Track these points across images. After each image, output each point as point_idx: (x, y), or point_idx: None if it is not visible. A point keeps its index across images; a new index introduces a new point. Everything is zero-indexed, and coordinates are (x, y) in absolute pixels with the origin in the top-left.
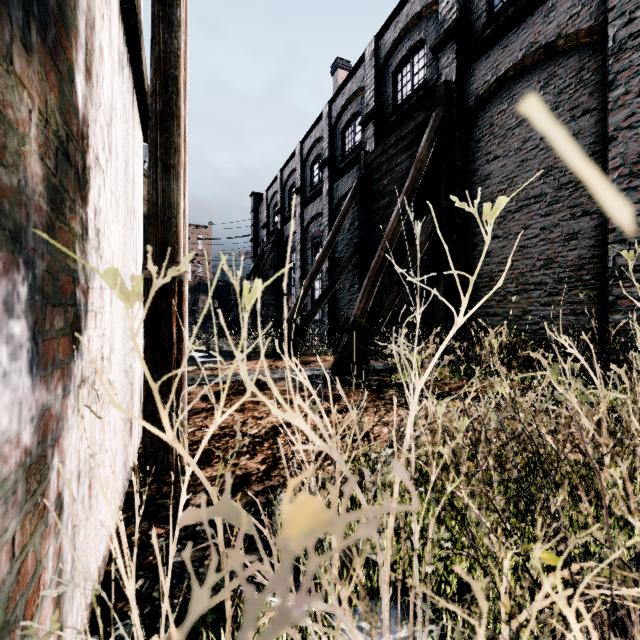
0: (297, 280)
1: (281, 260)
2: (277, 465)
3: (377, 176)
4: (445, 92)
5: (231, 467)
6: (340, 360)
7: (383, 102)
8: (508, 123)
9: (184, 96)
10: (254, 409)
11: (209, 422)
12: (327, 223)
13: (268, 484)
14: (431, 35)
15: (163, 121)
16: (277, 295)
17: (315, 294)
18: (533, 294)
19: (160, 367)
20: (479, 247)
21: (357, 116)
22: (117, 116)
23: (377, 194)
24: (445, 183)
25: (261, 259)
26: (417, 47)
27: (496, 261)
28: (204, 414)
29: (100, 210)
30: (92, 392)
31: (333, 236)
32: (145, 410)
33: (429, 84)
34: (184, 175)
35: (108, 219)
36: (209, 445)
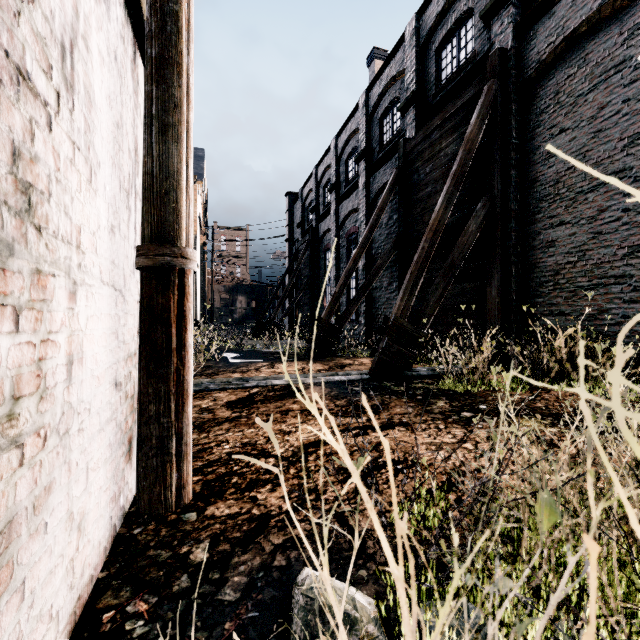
0: (332, 279)
1: (316, 259)
2: (304, 503)
3: (418, 164)
4: (499, 61)
5: (247, 502)
6: (379, 364)
7: (425, 84)
8: (579, 88)
9: (187, 38)
10: (282, 421)
11: (230, 436)
12: (363, 218)
13: (291, 534)
14: (481, 2)
15: (159, 69)
16: (312, 295)
17: (351, 293)
18: (613, 289)
19: (155, 379)
20: (541, 236)
21: (396, 103)
22: (92, 52)
23: (418, 184)
24: (499, 165)
25: (296, 258)
26: (464, 18)
27: (563, 251)
28: (227, 425)
29: (34, 157)
30: (2, 433)
31: (370, 230)
32: (138, 433)
33: (478, 57)
34: (187, 138)
35: (63, 179)
36: (226, 468)
